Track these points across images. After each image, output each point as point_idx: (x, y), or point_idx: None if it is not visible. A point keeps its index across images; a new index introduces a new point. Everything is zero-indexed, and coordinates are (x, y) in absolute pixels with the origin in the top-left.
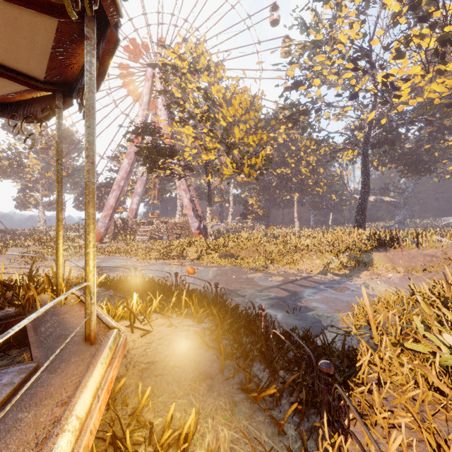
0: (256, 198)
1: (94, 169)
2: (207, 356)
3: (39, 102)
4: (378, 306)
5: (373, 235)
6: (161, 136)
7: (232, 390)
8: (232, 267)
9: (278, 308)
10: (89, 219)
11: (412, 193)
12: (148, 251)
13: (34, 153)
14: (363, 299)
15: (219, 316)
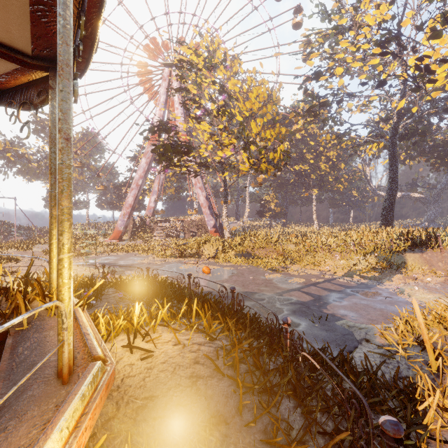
0: (273, 196)
1: (70, 147)
2: (222, 388)
3: (35, 85)
4: (428, 321)
5: (406, 234)
6: (177, 133)
7: (253, 442)
8: (248, 266)
9: (301, 315)
10: (62, 214)
11: (444, 189)
12: (164, 249)
13: None
14: (399, 307)
15: (236, 333)
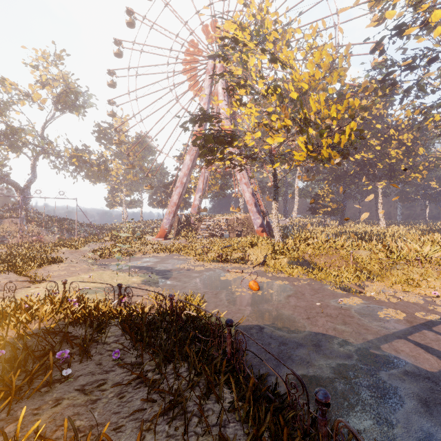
0: (328, 190)
1: None
2: None
3: None
4: None
5: None
6: (219, 122)
7: None
8: (308, 281)
9: None
10: None
11: None
12: (206, 252)
13: (118, 159)
14: None
15: None
